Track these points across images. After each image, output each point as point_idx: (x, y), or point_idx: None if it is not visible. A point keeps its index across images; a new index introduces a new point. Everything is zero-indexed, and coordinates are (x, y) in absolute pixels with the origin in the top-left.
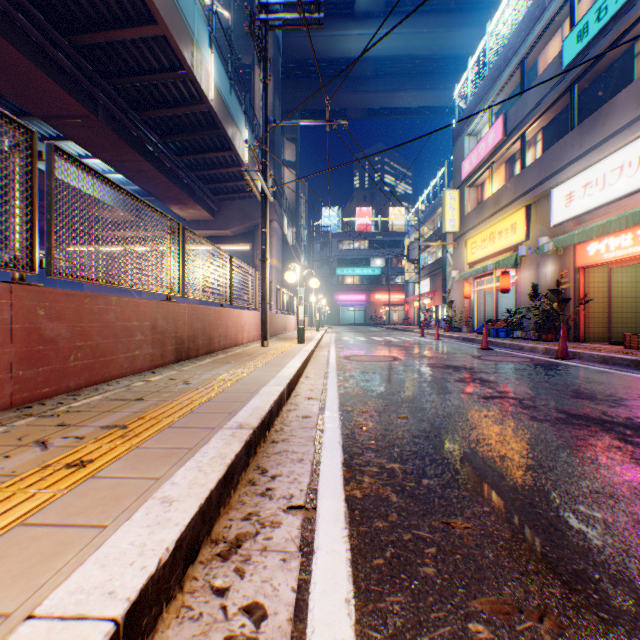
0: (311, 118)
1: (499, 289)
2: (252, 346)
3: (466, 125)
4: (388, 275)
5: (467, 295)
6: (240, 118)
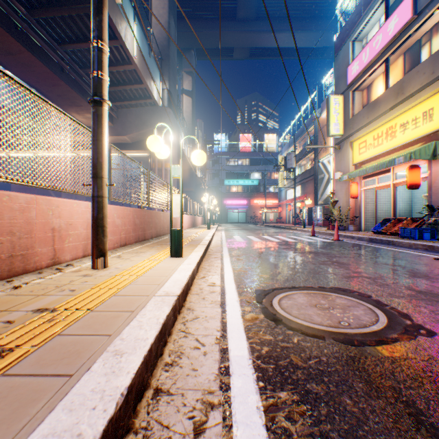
0: (205, 58)
1: (407, 185)
2: (74, 268)
3: (353, 29)
4: (265, 184)
5: (354, 194)
6: (126, 7)
